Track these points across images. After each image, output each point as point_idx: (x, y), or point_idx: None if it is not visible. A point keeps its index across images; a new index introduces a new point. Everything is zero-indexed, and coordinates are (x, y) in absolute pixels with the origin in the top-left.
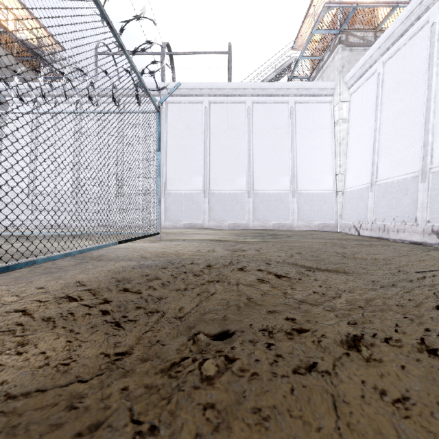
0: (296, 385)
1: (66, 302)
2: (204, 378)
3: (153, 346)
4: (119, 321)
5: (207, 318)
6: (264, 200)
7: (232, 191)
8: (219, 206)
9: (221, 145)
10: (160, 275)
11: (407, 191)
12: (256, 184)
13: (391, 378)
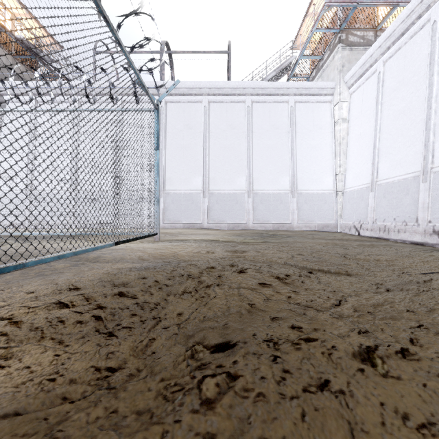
0: (307, 408)
1: (57, 308)
2: (204, 402)
3: (148, 357)
4: (113, 329)
5: (207, 326)
6: (264, 200)
7: (231, 191)
8: (219, 206)
9: (220, 144)
10: (158, 278)
11: (407, 191)
12: (255, 184)
13: (412, 399)
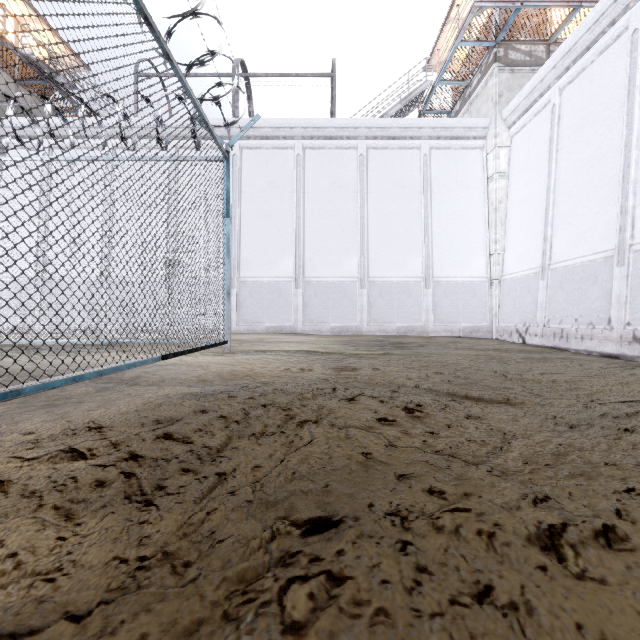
0: (458, 635)
1: (68, 459)
2: (288, 627)
3: (205, 539)
4: (152, 493)
5: (297, 489)
6: (384, 292)
7: (337, 279)
8: (318, 300)
9: (320, 210)
10: (225, 410)
11: (595, 279)
12: (372, 268)
13: (628, 618)
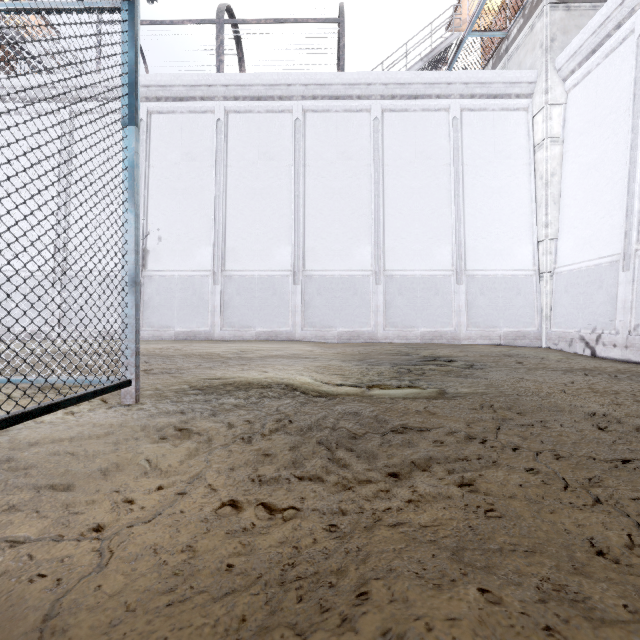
0: None
1: None
2: None
3: None
4: None
5: None
6: (405, 289)
7: (345, 273)
8: (322, 299)
9: (325, 187)
10: None
11: None
12: (389, 259)
13: None
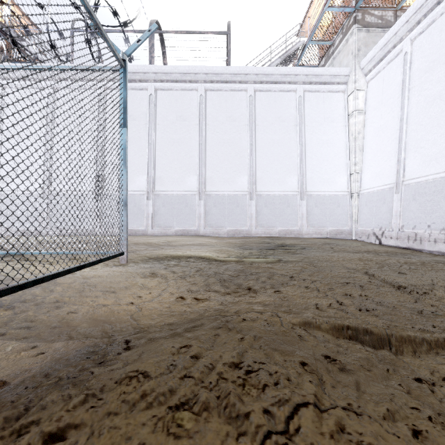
0: None
1: None
2: None
3: None
4: None
5: None
6: (268, 203)
7: (231, 193)
8: (217, 209)
9: (218, 139)
10: None
11: None
12: (259, 184)
13: None
